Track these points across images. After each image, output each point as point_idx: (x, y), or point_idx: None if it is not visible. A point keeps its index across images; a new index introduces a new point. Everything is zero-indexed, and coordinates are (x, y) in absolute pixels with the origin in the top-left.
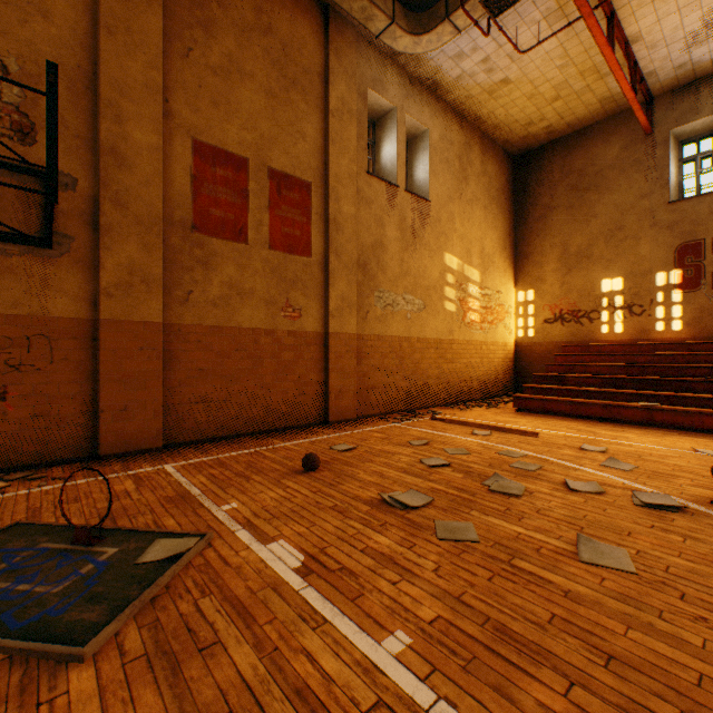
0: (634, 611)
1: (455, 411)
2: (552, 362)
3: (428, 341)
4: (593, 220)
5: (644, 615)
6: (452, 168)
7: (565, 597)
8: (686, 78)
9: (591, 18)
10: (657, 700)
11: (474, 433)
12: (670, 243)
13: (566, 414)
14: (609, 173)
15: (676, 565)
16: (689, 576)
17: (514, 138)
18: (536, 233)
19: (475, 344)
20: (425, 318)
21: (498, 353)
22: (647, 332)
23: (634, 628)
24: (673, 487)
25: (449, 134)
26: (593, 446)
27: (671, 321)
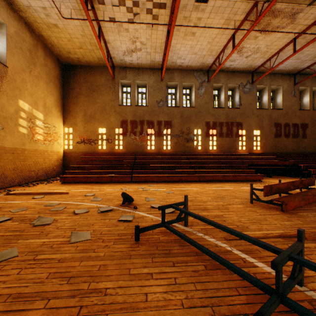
0: (86, 254)
1: (25, 188)
2: (80, 160)
3: (6, 149)
4: (96, 104)
5: (89, 254)
6: (25, 54)
7: (59, 262)
8: (124, 65)
9: (91, 23)
10: (84, 283)
11: (34, 198)
12: (119, 119)
13: (84, 182)
14: (102, 88)
15: (105, 230)
16: (107, 232)
17: (63, 55)
18: (74, 103)
19: (40, 151)
20: (3, 135)
21: (55, 156)
22: (113, 149)
23: (84, 261)
24: (112, 203)
25: (23, 34)
26: (90, 193)
27: (120, 146)
